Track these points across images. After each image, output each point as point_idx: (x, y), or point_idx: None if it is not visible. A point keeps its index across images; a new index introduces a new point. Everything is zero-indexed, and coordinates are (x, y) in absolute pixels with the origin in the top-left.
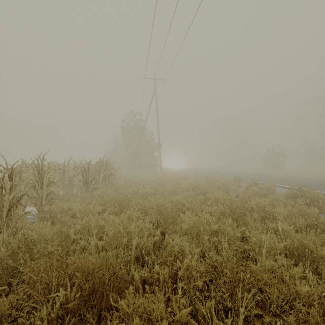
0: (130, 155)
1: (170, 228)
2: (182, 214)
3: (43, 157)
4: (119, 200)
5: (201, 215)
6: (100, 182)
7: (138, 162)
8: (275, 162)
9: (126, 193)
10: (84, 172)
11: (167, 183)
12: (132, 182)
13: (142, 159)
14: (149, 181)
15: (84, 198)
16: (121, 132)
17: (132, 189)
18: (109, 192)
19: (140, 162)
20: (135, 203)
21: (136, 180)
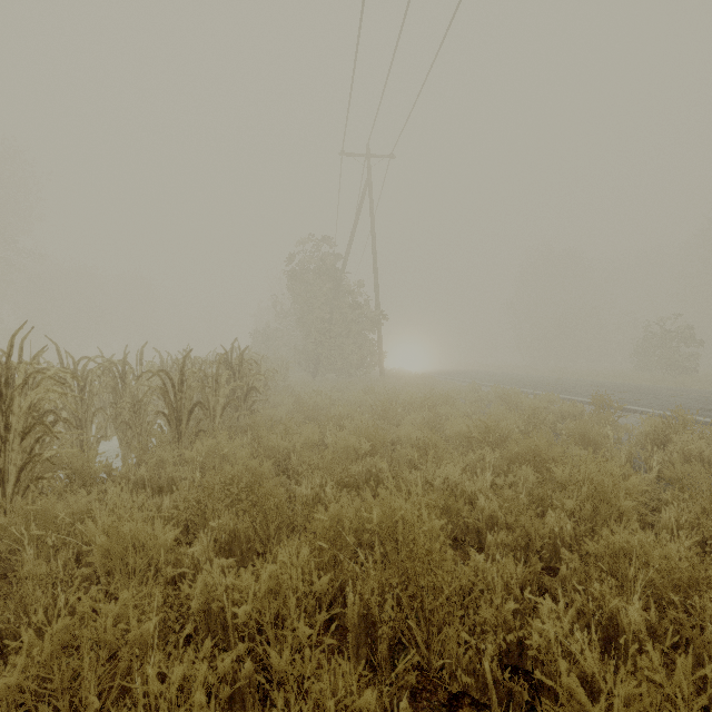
0: (308, 340)
1: (458, 679)
2: (482, 555)
3: (11, 340)
4: (258, 480)
5: (580, 586)
6: (218, 411)
7: (328, 355)
8: (673, 357)
9: (288, 447)
10: (175, 385)
11: (403, 412)
12: (309, 410)
13: (337, 349)
14: (353, 404)
15: (162, 465)
16: (288, 284)
17: (304, 437)
18: (233, 450)
19: (333, 357)
20: (312, 487)
21: (321, 402)
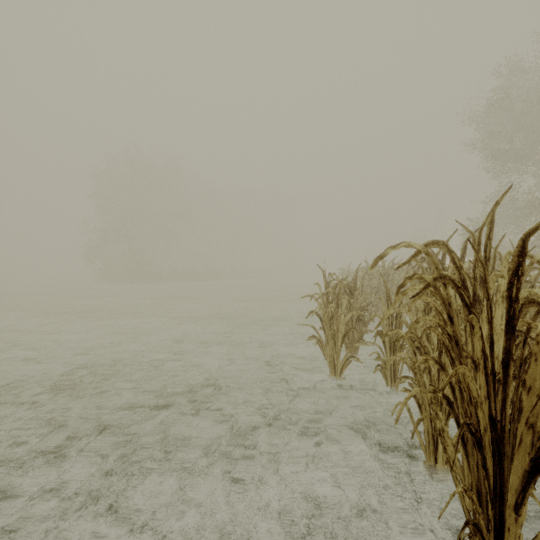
0: None
1: None
2: None
3: None
4: None
5: None
6: None
7: None
8: None
9: None
10: None
11: None
12: None
13: None
14: None
15: None
16: None
17: None
18: None
19: None
20: None
21: None
